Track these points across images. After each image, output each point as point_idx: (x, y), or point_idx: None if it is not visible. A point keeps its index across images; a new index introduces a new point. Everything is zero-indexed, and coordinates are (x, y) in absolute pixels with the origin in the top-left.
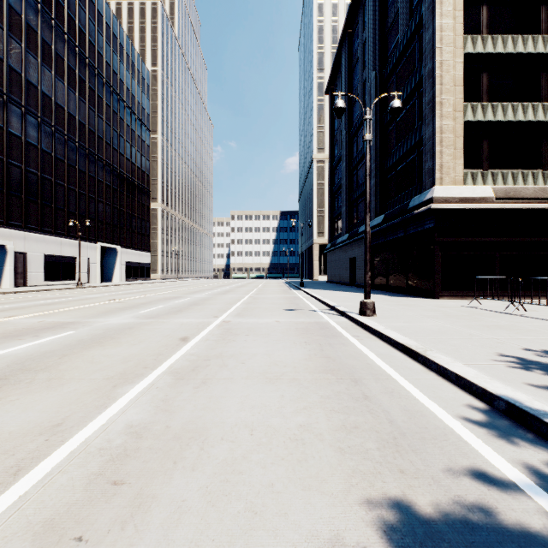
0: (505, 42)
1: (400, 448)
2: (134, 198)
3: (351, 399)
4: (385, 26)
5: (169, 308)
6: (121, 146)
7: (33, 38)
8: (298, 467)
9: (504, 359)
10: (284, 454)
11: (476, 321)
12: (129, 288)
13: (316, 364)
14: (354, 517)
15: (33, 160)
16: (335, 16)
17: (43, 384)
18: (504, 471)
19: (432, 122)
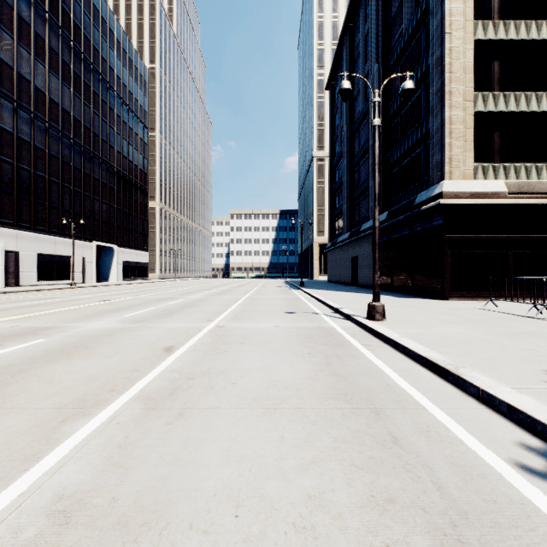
0: (518, 28)
1: None
2: (132, 196)
3: (375, 444)
4: (389, 16)
5: (160, 310)
6: (117, 144)
7: (26, 31)
8: None
9: None
10: None
11: (500, 327)
12: (124, 288)
13: (324, 385)
14: None
15: (26, 156)
16: (335, 12)
17: None
18: None
19: (441, 112)
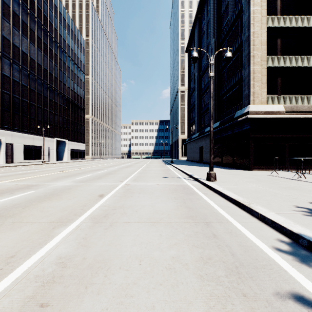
0: (291, 20)
1: (241, 275)
2: (76, 112)
3: (205, 237)
4: (220, 12)
5: (94, 176)
6: (68, 83)
7: (17, 20)
8: (172, 291)
9: (299, 209)
10: (162, 280)
11: (277, 184)
12: (72, 164)
13: (181, 212)
14: None
15: (17, 90)
16: (191, 8)
17: (8, 226)
18: None
19: (248, 67)
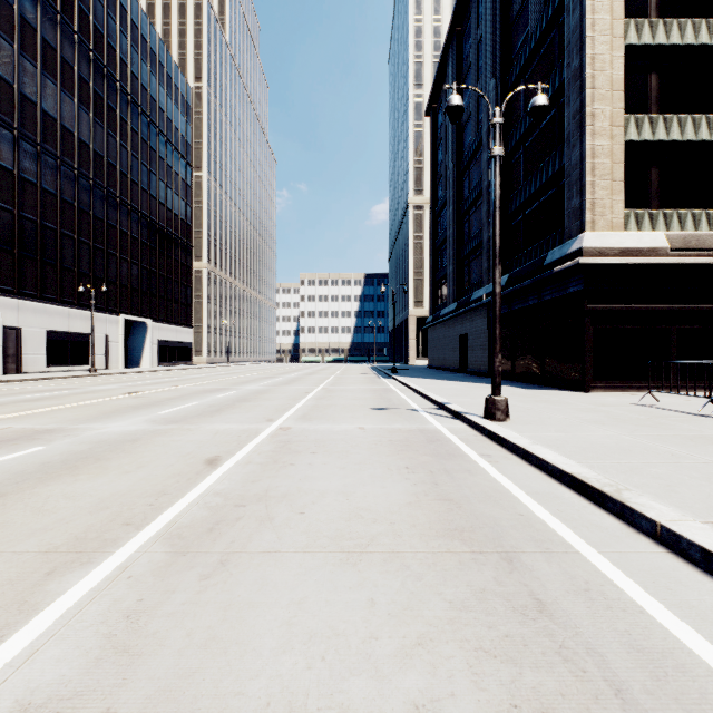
0: (683, 29)
1: None
2: (171, 255)
3: (512, 612)
4: (509, 16)
5: (205, 406)
6: (152, 186)
7: (30, 38)
8: None
9: None
10: None
11: (666, 429)
12: (160, 375)
13: (429, 515)
14: None
15: (30, 202)
16: (437, 14)
17: None
18: None
19: (580, 141)
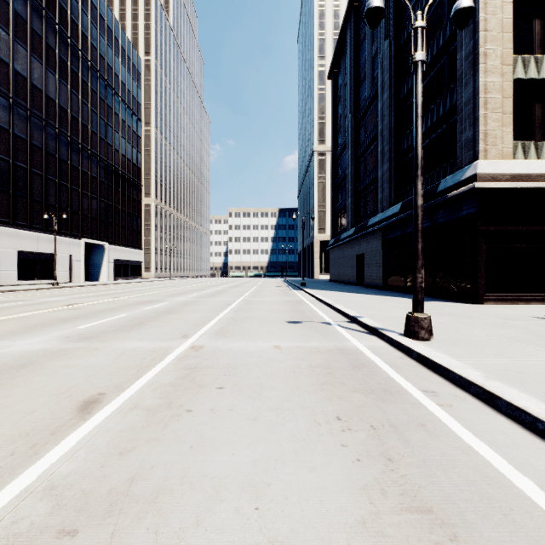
0: None
1: None
2: (124, 192)
3: None
4: None
5: (130, 319)
6: (109, 136)
7: (4, 10)
8: None
9: None
10: None
11: None
12: (111, 288)
13: None
14: None
15: (4, 145)
16: (336, 1)
17: None
18: None
19: (473, 79)
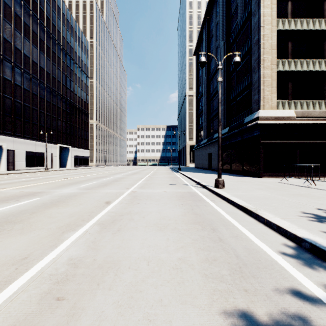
0: (302, 23)
1: (244, 274)
2: (79, 117)
3: (211, 241)
4: (229, 14)
5: (100, 183)
6: (71, 87)
7: (19, 22)
8: (178, 287)
9: (306, 215)
10: (169, 278)
11: (286, 191)
12: (76, 171)
13: (189, 218)
14: (215, 324)
15: (19, 95)
16: (199, 9)
17: (18, 231)
18: (313, 290)
19: (258, 71)
